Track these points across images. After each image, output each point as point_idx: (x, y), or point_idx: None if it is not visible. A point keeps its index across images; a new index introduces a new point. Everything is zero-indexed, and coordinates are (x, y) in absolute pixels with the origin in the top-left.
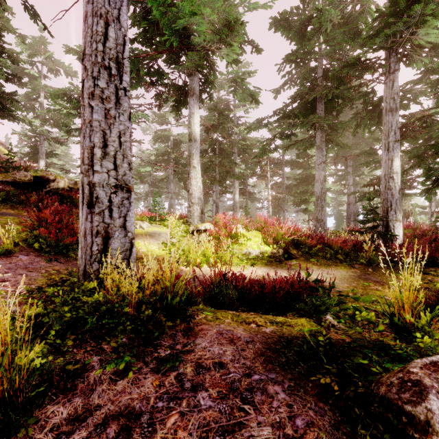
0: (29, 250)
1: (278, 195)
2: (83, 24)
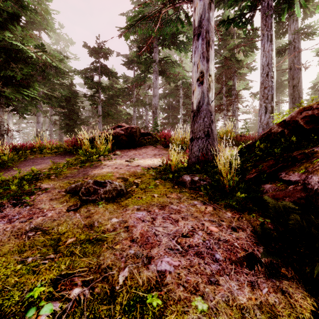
0: None
1: (25, 136)
2: None
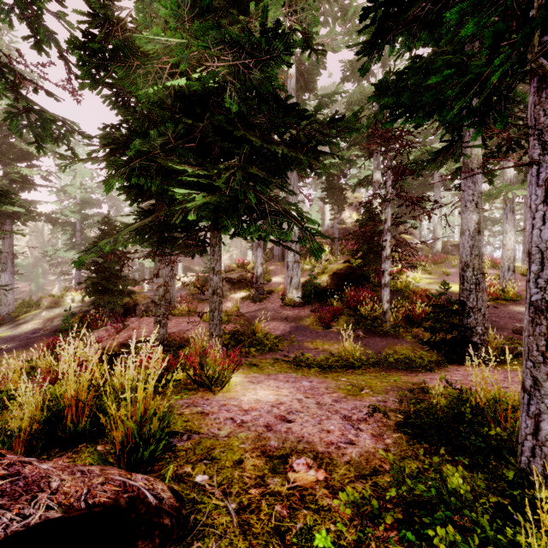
0: (490, 268)
1: None
2: (524, 214)
